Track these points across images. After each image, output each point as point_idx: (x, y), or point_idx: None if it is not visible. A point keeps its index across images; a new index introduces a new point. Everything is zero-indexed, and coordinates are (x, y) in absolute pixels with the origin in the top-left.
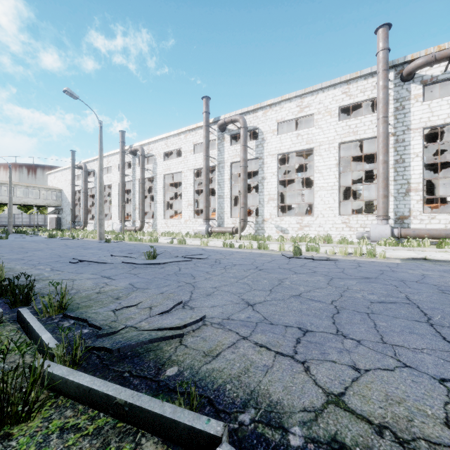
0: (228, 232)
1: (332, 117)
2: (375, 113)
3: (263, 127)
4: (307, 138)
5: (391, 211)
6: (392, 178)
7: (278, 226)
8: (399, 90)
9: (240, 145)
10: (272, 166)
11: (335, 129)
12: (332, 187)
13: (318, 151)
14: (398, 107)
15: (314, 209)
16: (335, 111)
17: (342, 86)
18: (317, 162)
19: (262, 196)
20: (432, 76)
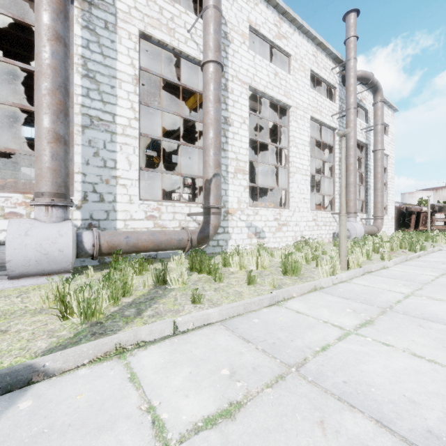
0: (174, 245)
1: (307, 78)
2: (331, 101)
3: (226, 9)
4: (285, 87)
5: (338, 208)
6: (338, 176)
7: (251, 224)
8: (341, 90)
9: (212, 2)
10: (242, 103)
11: (308, 95)
12: (307, 172)
13: (295, 114)
14: (341, 106)
15: (292, 199)
16: (308, 71)
17: (313, 46)
18: (294, 131)
19: (225, 159)
20: None
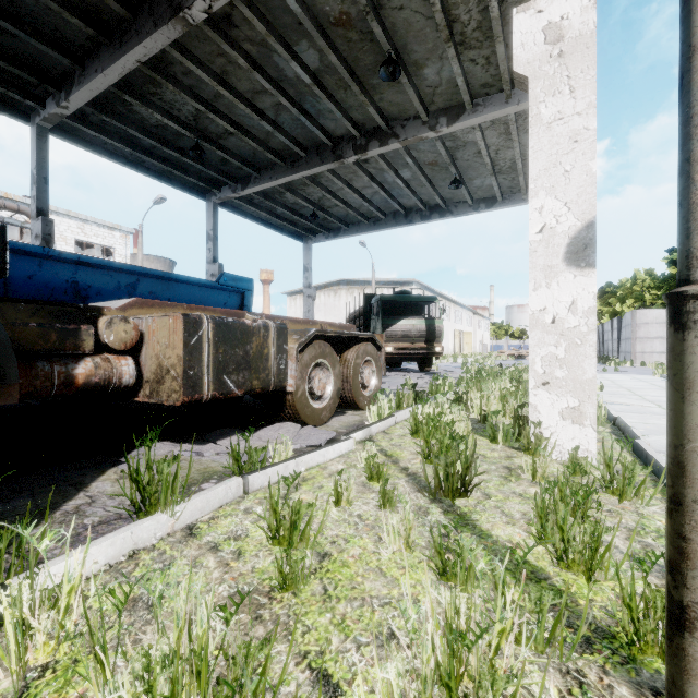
0: None
1: None
2: None
3: None
4: None
5: None
6: None
7: None
8: None
9: None
10: None
11: None
12: None
13: None
14: None
15: None
16: None
17: None
18: None
19: None
20: (0, 216)
